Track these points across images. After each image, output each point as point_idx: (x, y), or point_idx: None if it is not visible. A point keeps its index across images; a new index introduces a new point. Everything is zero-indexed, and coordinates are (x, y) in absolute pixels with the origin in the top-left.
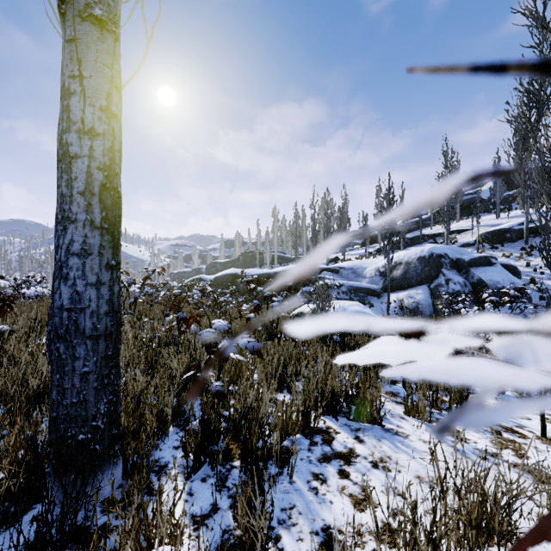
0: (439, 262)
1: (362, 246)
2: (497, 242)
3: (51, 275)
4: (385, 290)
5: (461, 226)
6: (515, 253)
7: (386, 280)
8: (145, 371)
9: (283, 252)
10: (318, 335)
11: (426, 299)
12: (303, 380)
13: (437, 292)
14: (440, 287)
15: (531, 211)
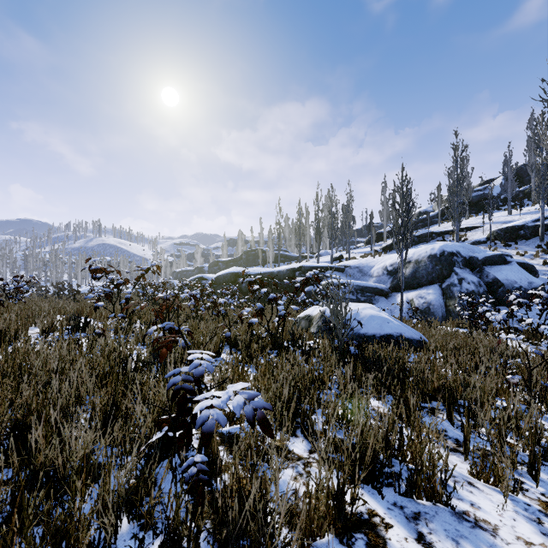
0: (451, 260)
1: (367, 244)
2: (510, 239)
3: (54, 274)
4: (393, 290)
5: (471, 224)
6: (530, 251)
7: (395, 279)
8: (105, 413)
9: (286, 251)
10: (331, 345)
11: (438, 299)
12: (319, 410)
13: (450, 292)
14: (453, 286)
15: (545, 207)
